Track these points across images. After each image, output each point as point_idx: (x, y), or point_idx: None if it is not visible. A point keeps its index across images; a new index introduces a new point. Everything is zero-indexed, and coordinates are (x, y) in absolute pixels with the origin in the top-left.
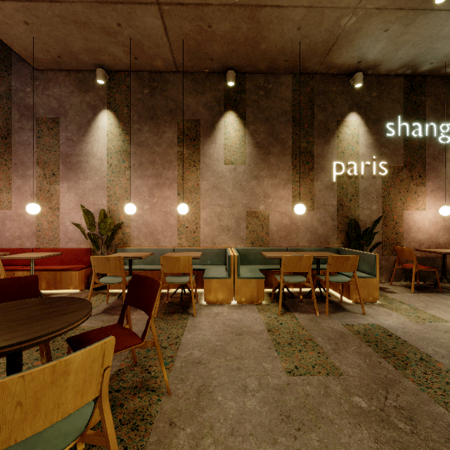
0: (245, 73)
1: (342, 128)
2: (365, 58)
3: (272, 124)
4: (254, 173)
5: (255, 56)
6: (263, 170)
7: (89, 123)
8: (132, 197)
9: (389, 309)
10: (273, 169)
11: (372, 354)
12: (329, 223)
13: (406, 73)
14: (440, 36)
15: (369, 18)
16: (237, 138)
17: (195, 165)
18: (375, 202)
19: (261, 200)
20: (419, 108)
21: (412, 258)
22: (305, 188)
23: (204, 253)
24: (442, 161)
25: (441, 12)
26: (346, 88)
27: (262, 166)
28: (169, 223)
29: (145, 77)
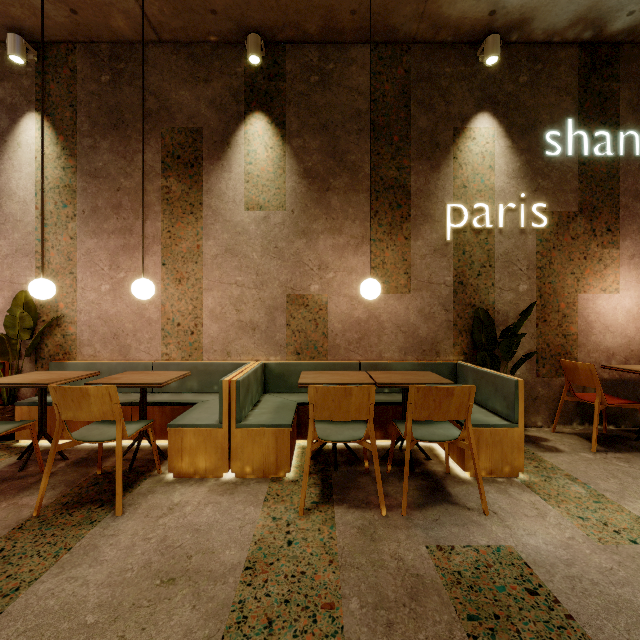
0: (284, 43)
1: (464, 142)
2: (502, 2)
3: (334, 136)
4: (300, 225)
5: (293, 2)
6: (317, 220)
7: (3, 137)
8: (80, 270)
9: (543, 498)
10: (335, 218)
11: None
12: (439, 317)
13: (583, 38)
14: None
15: None
16: (269, 161)
17: (193, 211)
18: (524, 278)
19: (313, 275)
20: (607, 104)
21: (593, 384)
22: (395, 252)
23: (207, 371)
24: None
25: None
26: (471, 68)
27: (316, 213)
28: (147, 317)
29: (104, 53)
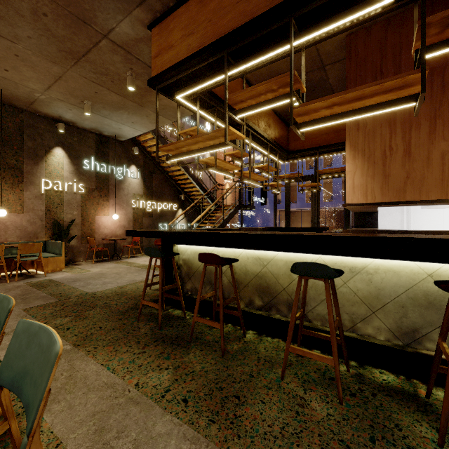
0: None
1: (50, 156)
2: (63, 116)
3: None
4: None
5: None
6: None
7: None
8: None
9: (67, 272)
10: None
11: (30, 288)
12: (38, 223)
13: (97, 133)
14: (105, 124)
15: (55, 100)
16: None
17: None
18: (76, 210)
19: None
20: (105, 155)
21: (94, 244)
22: (15, 195)
23: None
24: (119, 188)
25: (98, 115)
26: (54, 129)
27: None
28: None
29: None
